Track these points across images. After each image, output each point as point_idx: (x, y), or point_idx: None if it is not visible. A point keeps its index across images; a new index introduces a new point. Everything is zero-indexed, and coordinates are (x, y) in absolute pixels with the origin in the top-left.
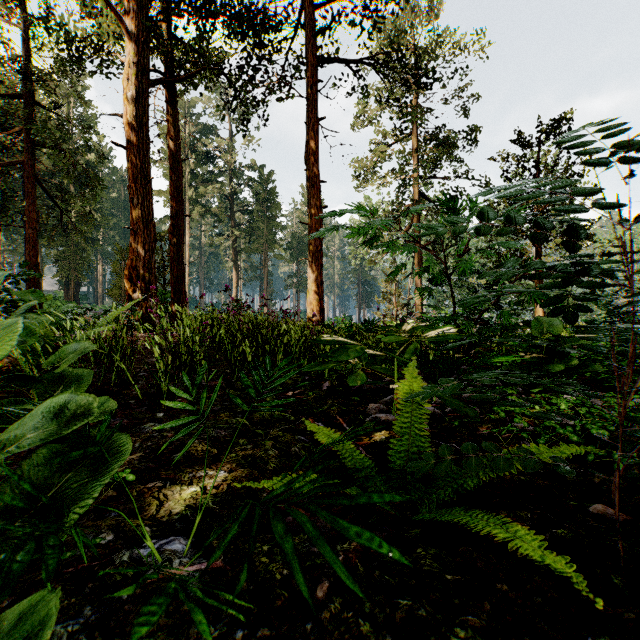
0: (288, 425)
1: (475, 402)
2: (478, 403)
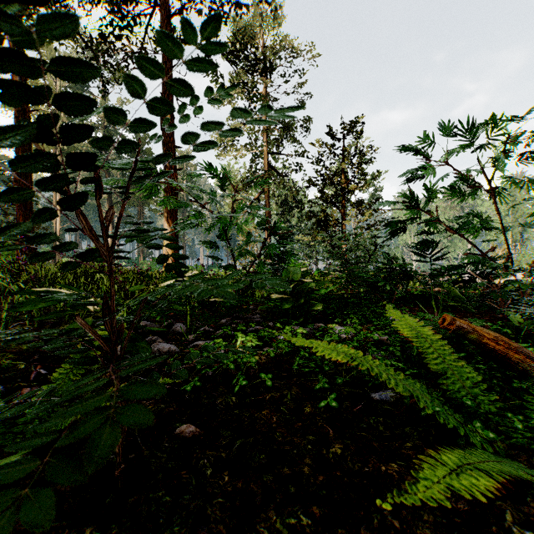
0: (8, 374)
1: (222, 337)
2: (224, 338)
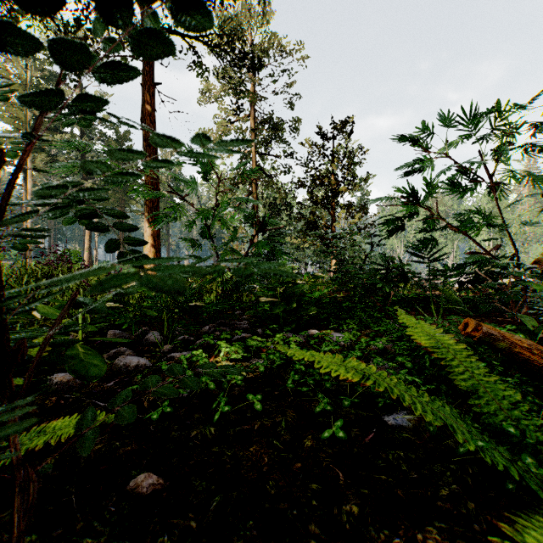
0: None
1: (204, 347)
2: (206, 348)
